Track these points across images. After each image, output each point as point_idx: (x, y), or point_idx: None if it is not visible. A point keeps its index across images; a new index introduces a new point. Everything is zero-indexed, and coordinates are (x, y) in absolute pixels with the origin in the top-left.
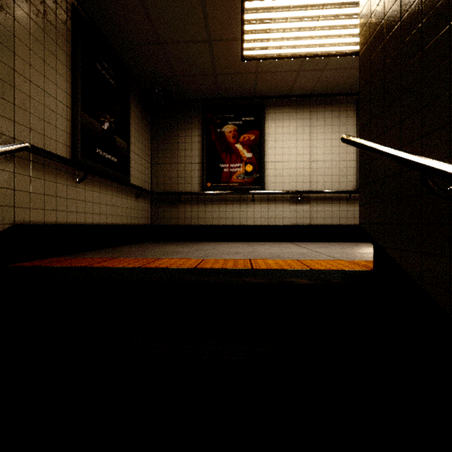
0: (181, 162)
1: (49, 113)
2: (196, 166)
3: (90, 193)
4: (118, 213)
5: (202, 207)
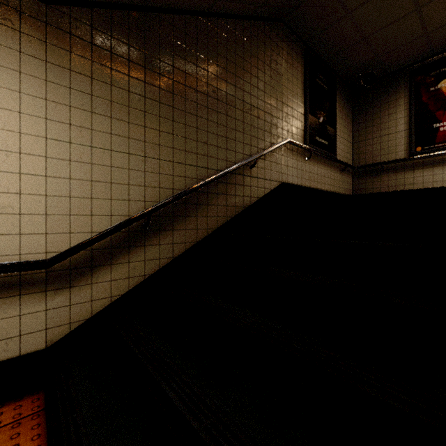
0: (384, 134)
1: (294, 120)
2: (402, 134)
3: (312, 168)
4: (328, 183)
5: (409, 174)
